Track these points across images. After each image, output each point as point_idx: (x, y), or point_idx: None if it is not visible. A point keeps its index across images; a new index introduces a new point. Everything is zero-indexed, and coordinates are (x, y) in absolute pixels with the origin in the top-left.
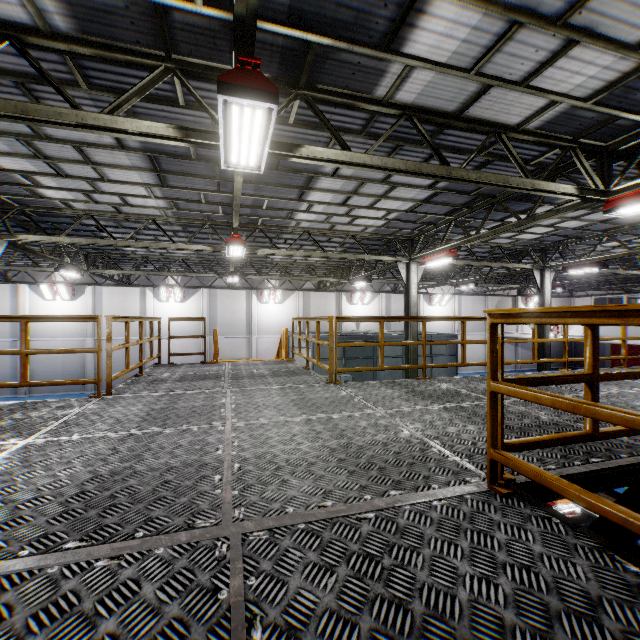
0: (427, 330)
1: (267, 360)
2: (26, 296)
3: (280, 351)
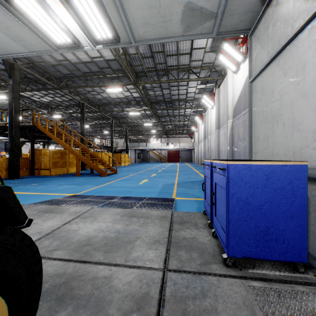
0: None
1: None
2: None
3: None
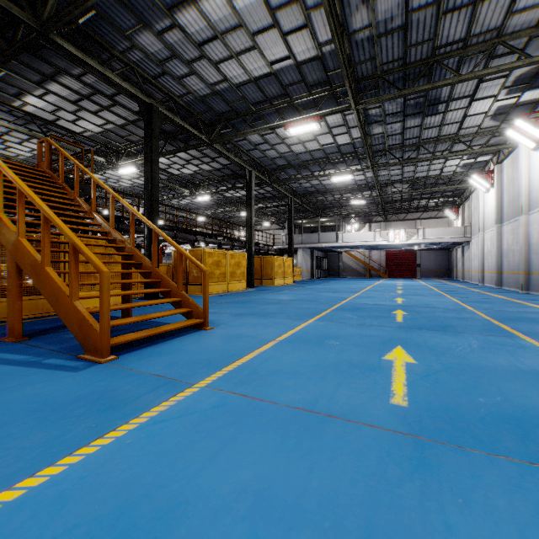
0: None
1: None
2: None
3: None
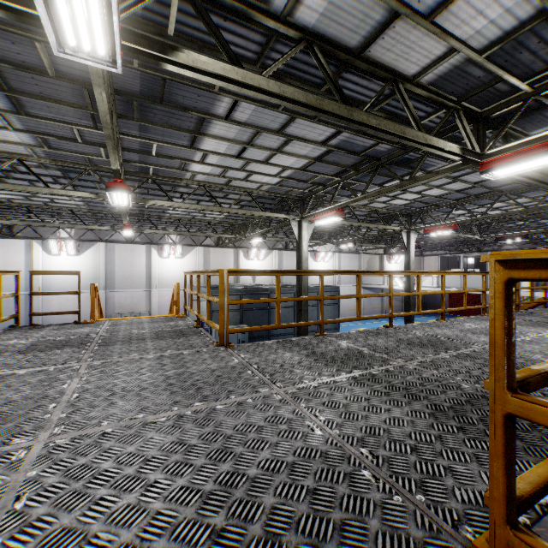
0: (313, 282)
1: (156, 317)
2: None
3: (172, 306)
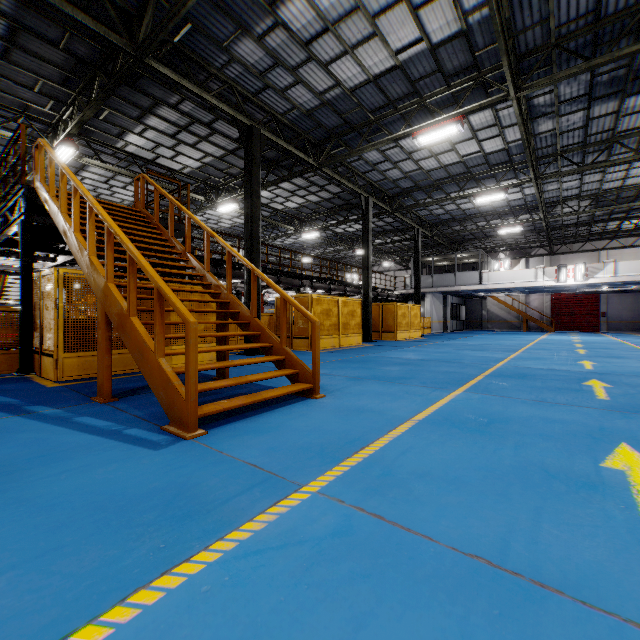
0: None
1: None
2: None
3: None
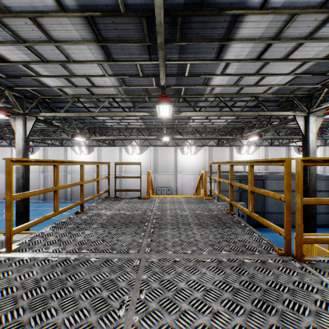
0: None
1: (189, 197)
2: (69, 152)
3: (198, 188)
